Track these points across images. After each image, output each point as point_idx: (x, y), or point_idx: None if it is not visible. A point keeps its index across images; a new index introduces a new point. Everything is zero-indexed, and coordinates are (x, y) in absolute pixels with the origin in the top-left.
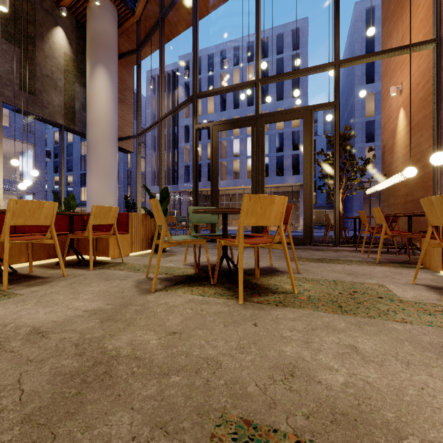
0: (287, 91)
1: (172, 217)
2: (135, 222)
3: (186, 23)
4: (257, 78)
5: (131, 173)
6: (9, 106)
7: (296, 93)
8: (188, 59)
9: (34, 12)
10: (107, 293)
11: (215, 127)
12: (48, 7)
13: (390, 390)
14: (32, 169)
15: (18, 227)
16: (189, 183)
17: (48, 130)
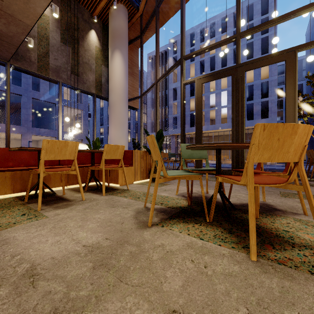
0: (257, 50)
1: (164, 153)
2: (137, 157)
3: (175, 9)
4: (237, 33)
5: (138, 124)
6: (65, 84)
7: (275, 40)
8: (176, 40)
9: (78, 23)
10: (109, 222)
11: (199, 80)
12: (86, 18)
13: None
14: (81, 125)
15: (61, 161)
16: (176, 129)
17: (90, 101)
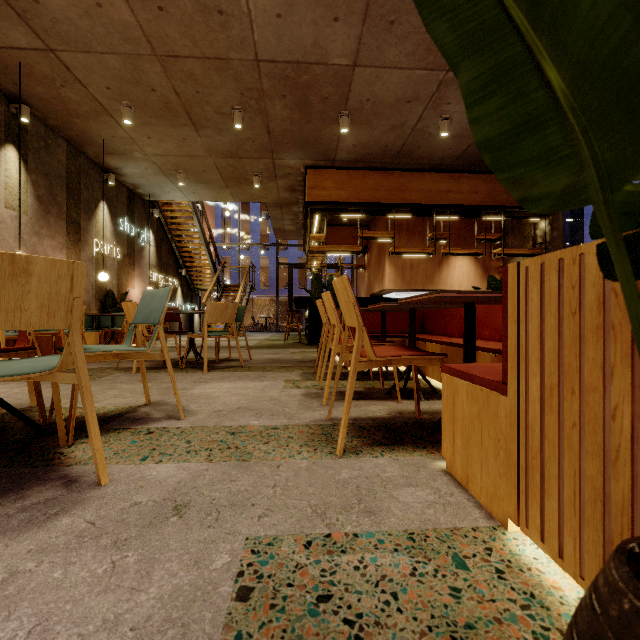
0: None
1: None
2: (550, 325)
3: None
4: None
5: None
6: None
7: None
8: None
9: None
10: (204, 397)
11: None
12: None
13: (5, 388)
14: None
15: None
16: None
17: None
